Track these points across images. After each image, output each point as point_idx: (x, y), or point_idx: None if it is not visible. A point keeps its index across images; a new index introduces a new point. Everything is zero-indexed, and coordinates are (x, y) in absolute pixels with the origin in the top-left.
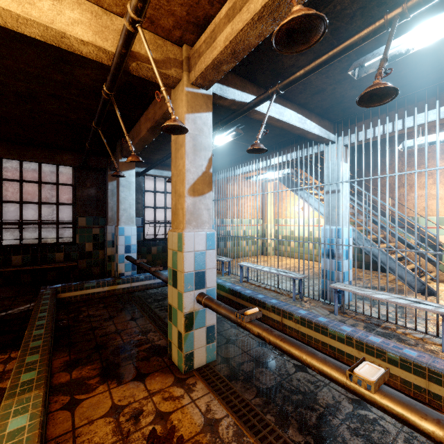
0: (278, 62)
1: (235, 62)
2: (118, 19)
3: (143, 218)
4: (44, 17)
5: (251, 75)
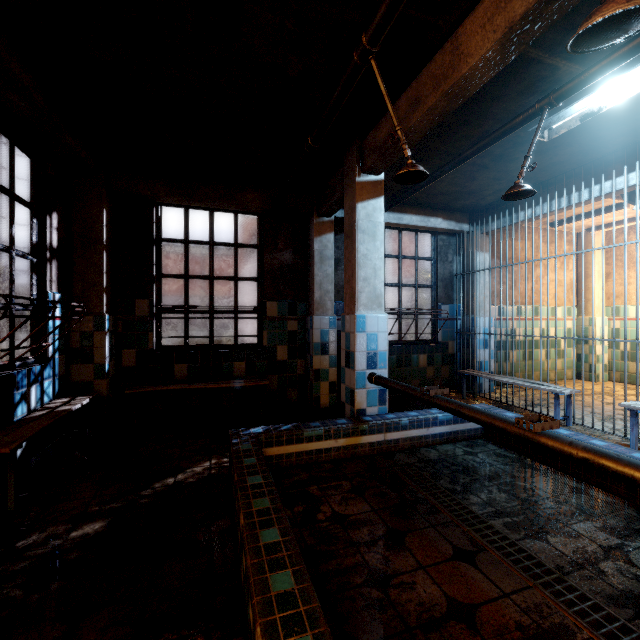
0: None
1: None
2: None
3: None
4: None
5: None
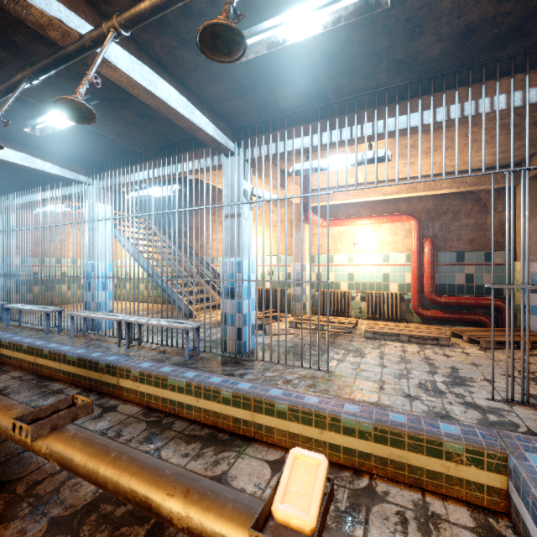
0: None
1: None
2: None
3: None
4: None
5: None
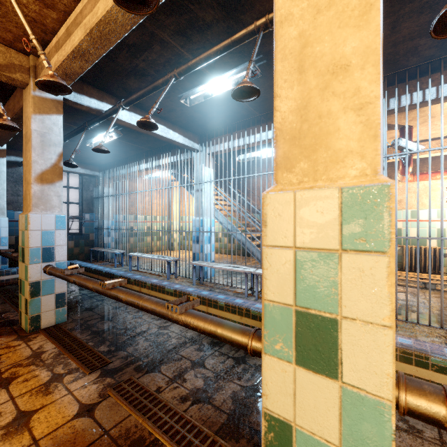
0: (125, 84)
1: (71, 80)
2: None
3: None
4: None
5: (107, 89)
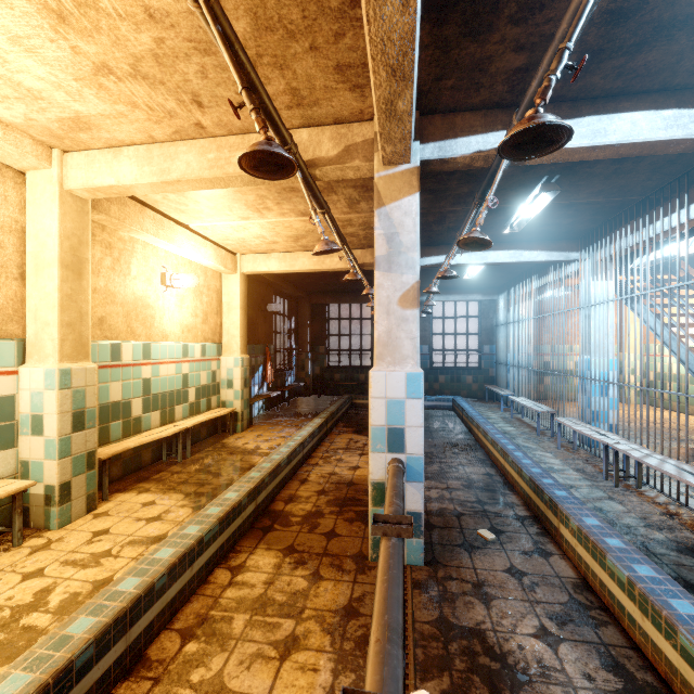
0: (452, 236)
1: None
2: (356, 251)
3: (430, 346)
4: (327, 266)
5: (444, 243)
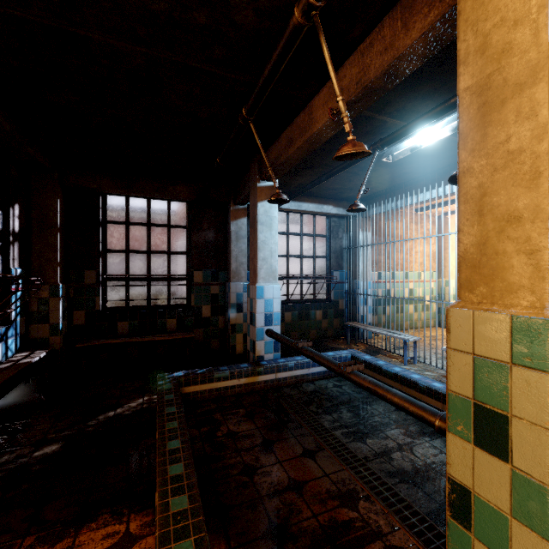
0: None
1: None
2: None
3: None
4: None
5: None
